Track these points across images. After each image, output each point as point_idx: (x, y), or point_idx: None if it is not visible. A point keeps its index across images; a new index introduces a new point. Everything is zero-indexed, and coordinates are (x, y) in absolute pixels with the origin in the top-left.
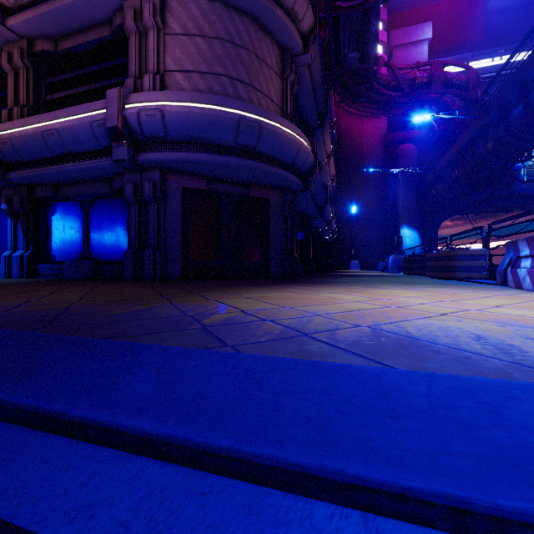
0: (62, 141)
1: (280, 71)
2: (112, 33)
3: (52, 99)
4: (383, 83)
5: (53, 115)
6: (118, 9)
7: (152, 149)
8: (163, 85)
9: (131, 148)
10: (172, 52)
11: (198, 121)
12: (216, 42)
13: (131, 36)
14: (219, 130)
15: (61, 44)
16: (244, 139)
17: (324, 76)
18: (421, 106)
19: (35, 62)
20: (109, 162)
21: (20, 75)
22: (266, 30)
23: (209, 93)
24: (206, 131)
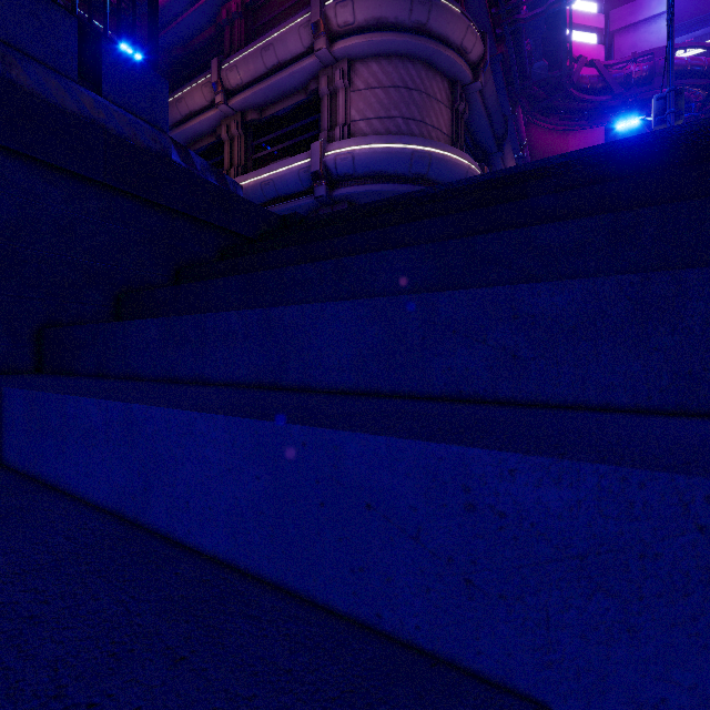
0: (275, 188)
1: (450, 103)
2: (306, 97)
3: (257, 158)
4: (585, 87)
5: (269, 169)
6: (313, 77)
7: (343, 186)
8: (350, 133)
9: (328, 186)
10: (356, 105)
11: (380, 158)
12: (392, 91)
13: (324, 98)
14: (396, 164)
15: (265, 112)
16: (417, 169)
17: (506, 92)
18: (644, 107)
19: (245, 129)
20: (310, 200)
21: (235, 142)
22: (436, 69)
23: (386, 134)
24: (386, 166)
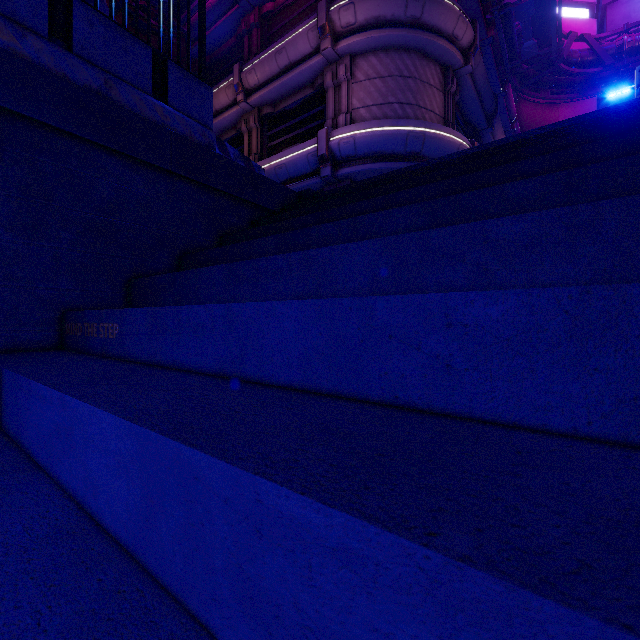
0: (287, 171)
1: (442, 86)
2: (313, 91)
3: (271, 146)
4: (575, 61)
5: (282, 155)
6: (319, 73)
7: (345, 166)
8: (351, 120)
9: (332, 167)
10: (357, 95)
11: (379, 140)
12: (389, 80)
13: (329, 90)
14: (393, 144)
15: (278, 106)
16: (412, 148)
17: (496, 72)
18: None
19: (261, 122)
20: (317, 180)
21: (253, 134)
22: (429, 57)
23: (384, 118)
24: (384, 146)
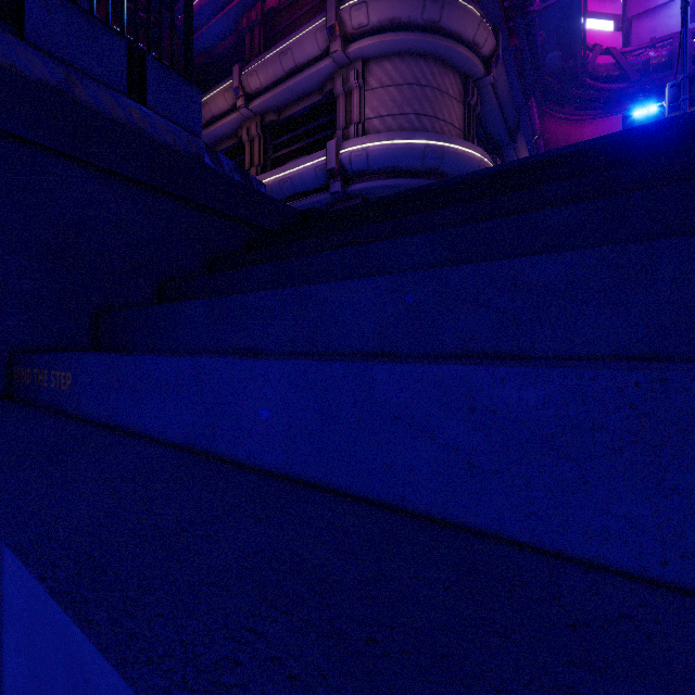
0: (292, 186)
1: (462, 97)
2: (322, 98)
3: (276, 157)
4: (601, 75)
5: (287, 168)
6: (329, 78)
7: (357, 182)
8: (364, 131)
9: (343, 182)
10: (370, 103)
11: (393, 154)
12: (405, 88)
13: (339, 98)
14: (409, 159)
15: (283, 114)
16: (429, 163)
17: (519, 84)
18: (664, 93)
19: (264, 131)
20: (326, 196)
21: (255, 143)
22: (448, 65)
23: (399, 130)
24: (399, 161)
